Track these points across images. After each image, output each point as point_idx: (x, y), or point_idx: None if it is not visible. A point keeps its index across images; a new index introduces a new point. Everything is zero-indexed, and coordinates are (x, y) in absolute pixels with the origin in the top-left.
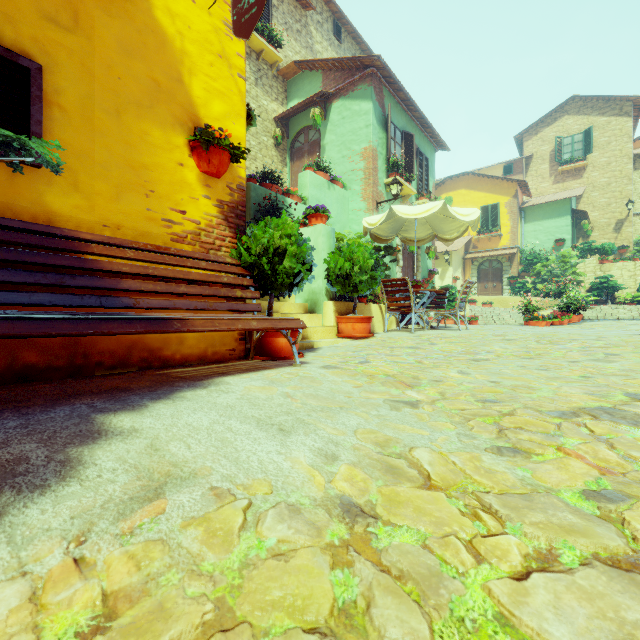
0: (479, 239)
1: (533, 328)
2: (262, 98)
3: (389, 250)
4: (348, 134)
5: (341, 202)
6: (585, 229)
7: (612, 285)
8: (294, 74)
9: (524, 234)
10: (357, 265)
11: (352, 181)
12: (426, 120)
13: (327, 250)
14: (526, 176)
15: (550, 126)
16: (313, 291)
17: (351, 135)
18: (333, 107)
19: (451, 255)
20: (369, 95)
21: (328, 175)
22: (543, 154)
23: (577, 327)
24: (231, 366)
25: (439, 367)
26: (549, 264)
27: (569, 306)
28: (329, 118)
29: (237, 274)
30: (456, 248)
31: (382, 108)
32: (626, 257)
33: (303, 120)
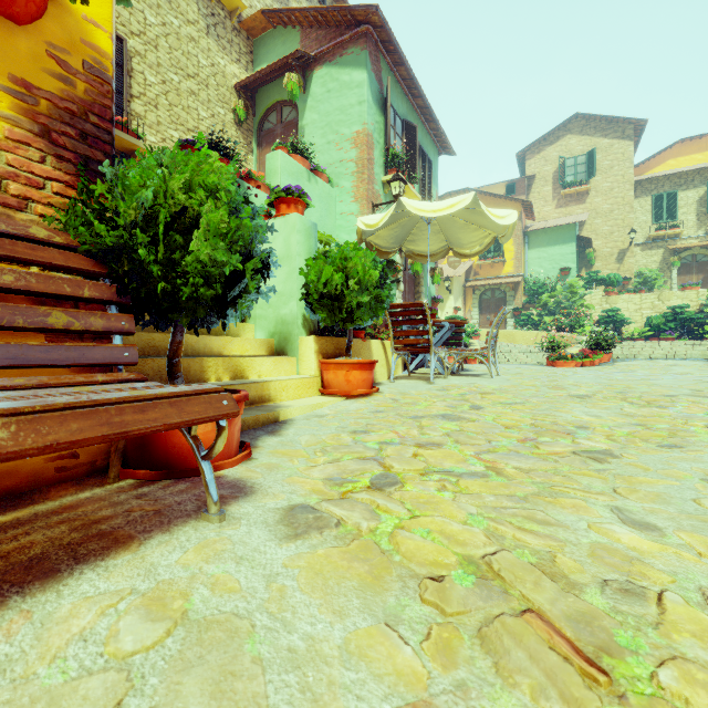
0: (481, 265)
1: (569, 371)
2: (217, 54)
3: (391, 266)
4: (335, 113)
5: (326, 201)
6: (588, 258)
7: (620, 319)
8: (263, 30)
9: (528, 261)
10: (354, 278)
11: (340, 175)
12: (431, 111)
13: (305, 256)
14: (528, 198)
15: (553, 145)
16: (283, 320)
17: (339, 114)
18: (315, 76)
19: (452, 282)
20: (363, 62)
21: (308, 162)
22: (546, 175)
23: (614, 369)
24: (10, 532)
25: (556, 493)
26: (556, 295)
27: (597, 343)
28: (310, 91)
29: (62, 269)
30: (458, 274)
31: (379, 83)
32: (632, 289)
33: (275, 92)
